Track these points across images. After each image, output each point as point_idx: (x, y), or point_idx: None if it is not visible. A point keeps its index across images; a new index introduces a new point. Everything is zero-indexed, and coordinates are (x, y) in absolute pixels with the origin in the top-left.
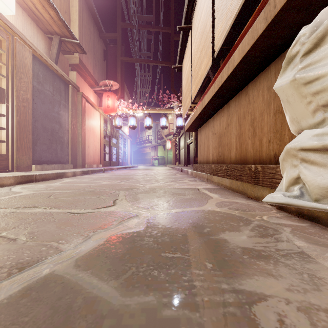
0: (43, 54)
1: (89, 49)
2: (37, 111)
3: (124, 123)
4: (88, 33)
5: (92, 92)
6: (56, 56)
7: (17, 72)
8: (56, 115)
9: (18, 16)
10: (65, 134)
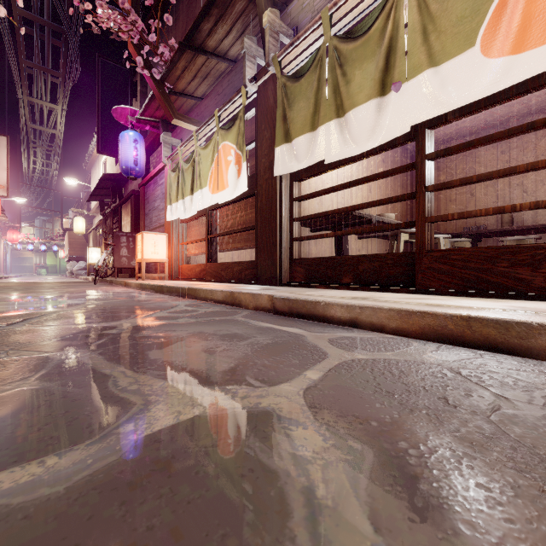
0: None
1: None
2: None
3: None
4: None
5: None
6: None
7: None
8: None
9: None
10: None
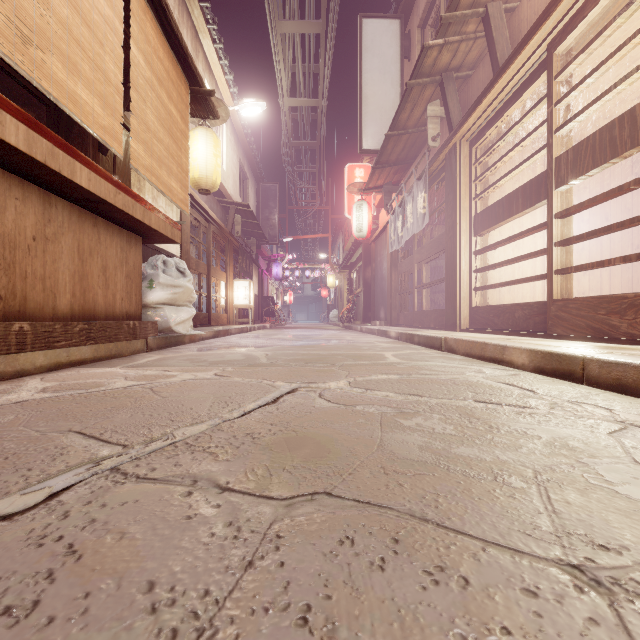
0: None
1: None
2: None
3: None
4: None
5: None
6: None
7: None
8: None
9: None
10: None
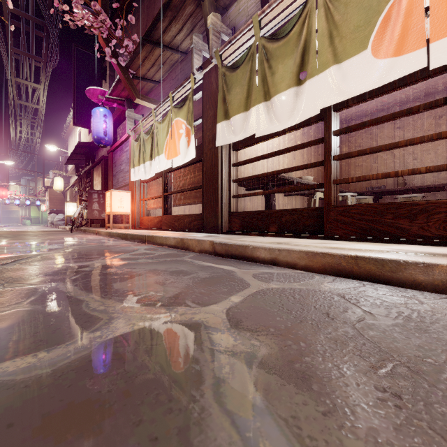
0: None
1: None
2: None
3: None
4: None
5: None
6: None
7: None
8: None
9: None
10: None
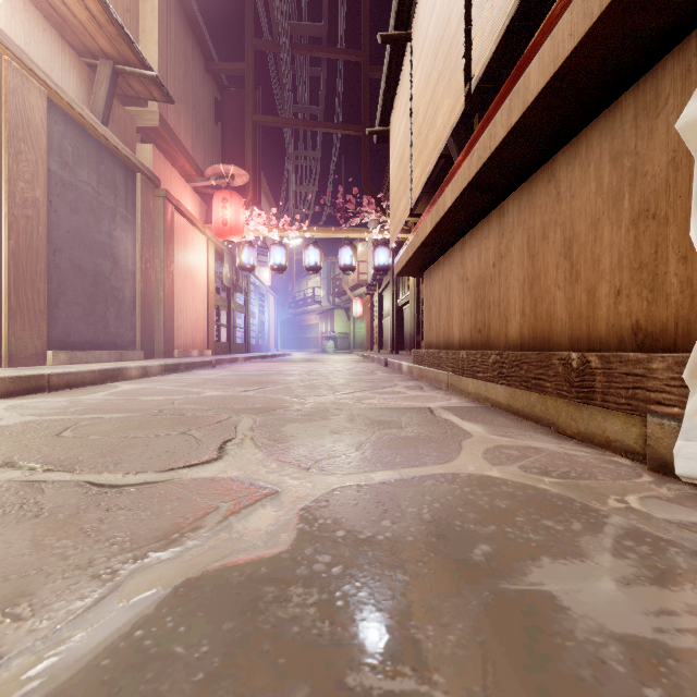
0: (74, 100)
1: (183, 96)
2: (59, 229)
3: (261, 261)
4: (180, 61)
5: (190, 191)
6: (105, 106)
7: (9, 137)
8: (105, 238)
9: (14, 10)
10: (127, 281)
